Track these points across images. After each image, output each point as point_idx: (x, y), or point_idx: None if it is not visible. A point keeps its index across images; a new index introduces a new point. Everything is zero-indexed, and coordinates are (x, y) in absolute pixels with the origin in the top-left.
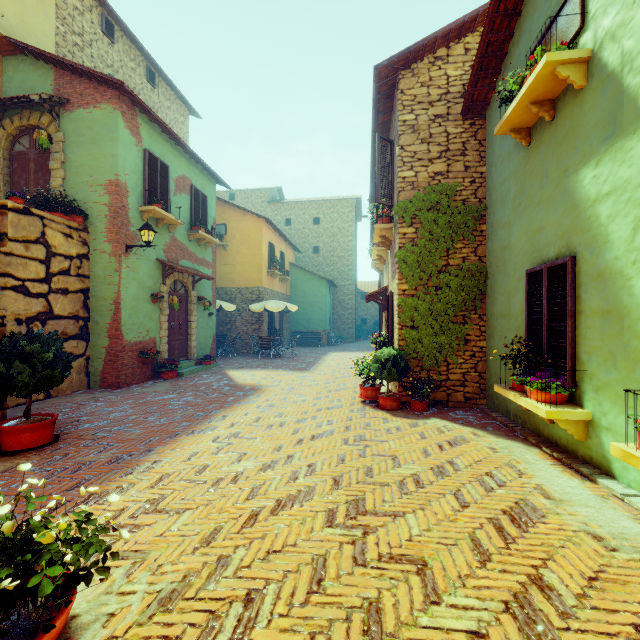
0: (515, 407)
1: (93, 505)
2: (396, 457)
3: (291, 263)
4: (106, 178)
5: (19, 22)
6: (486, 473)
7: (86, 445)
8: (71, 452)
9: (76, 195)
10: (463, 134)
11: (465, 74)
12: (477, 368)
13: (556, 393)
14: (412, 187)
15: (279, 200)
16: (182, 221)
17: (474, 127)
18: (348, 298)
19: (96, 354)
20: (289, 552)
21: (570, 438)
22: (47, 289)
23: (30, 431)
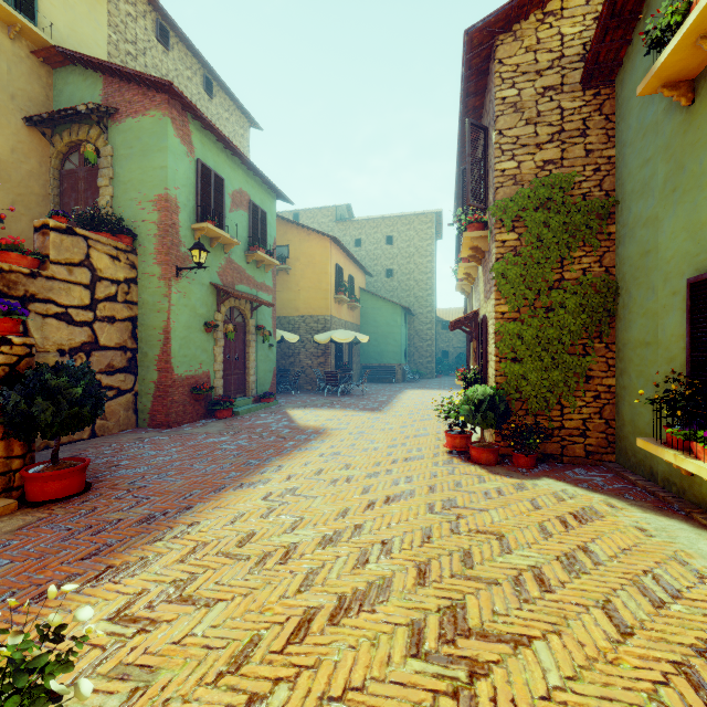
0: (666, 469)
1: (106, 583)
2: (503, 536)
3: (361, 288)
4: (155, 193)
5: (70, 32)
6: (644, 572)
7: (118, 497)
8: (100, 506)
9: (125, 214)
10: (583, 108)
11: (586, 30)
12: (603, 413)
13: None
14: (514, 181)
15: (348, 218)
16: (238, 240)
17: (599, 98)
18: (427, 328)
19: (145, 389)
20: (353, 703)
21: None
22: (92, 317)
23: (56, 479)
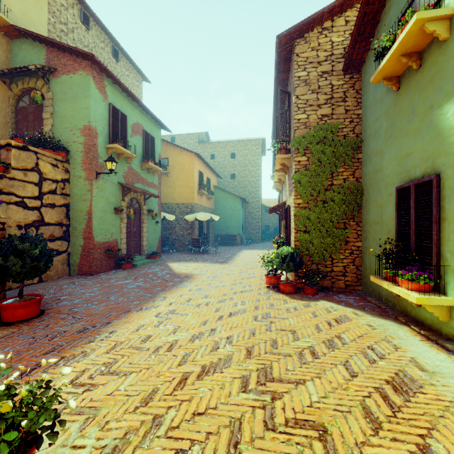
0: (386, 293)
1: (62, 366)
2: (295, 332)
3: (215, 186)
4: (82, 124)
5: (22, 15)
6: (368, 347)
7: (63, 318)
8: (51, 323)
9: (61, 137)
10: (344, 85)
11: (345, 40)
12: (355, 262)
13: (424, 283)
14: (305, 126)
15: (206, 141)
16: (136, 155)
17: (352, 80)
18: (256, 211)
19: (75, 251)
20: (211, 414)
21: (435, 319)
22: (40, 204)
23: (22, 307)
